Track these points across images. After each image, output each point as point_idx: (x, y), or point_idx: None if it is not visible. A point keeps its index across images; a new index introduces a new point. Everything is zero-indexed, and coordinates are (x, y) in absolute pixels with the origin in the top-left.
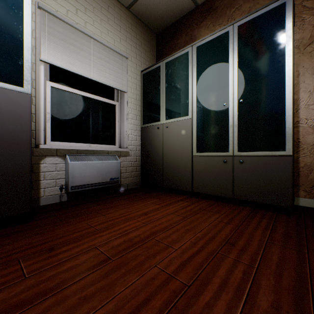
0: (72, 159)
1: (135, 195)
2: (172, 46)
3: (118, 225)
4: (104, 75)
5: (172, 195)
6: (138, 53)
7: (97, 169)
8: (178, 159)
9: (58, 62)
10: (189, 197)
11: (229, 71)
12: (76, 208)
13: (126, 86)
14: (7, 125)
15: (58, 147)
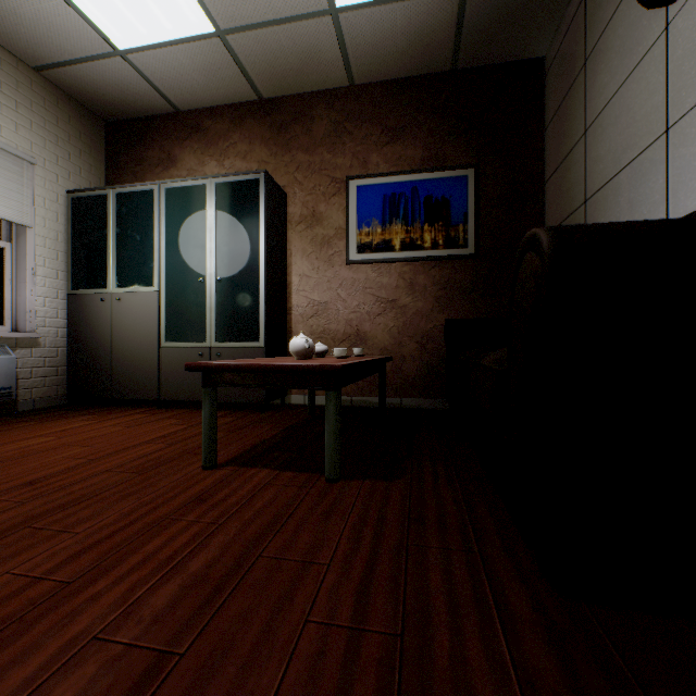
0: None
1: (52, 414)
2: (138, 157)
3: (13, 444)
4: None
5: (128, 409)
6: (61, 153)
7: None
8: (139, 352)
9: None
10: (155, 409)
11: (207, 238)
12: None
13: (33, 215)
14: None
15: None
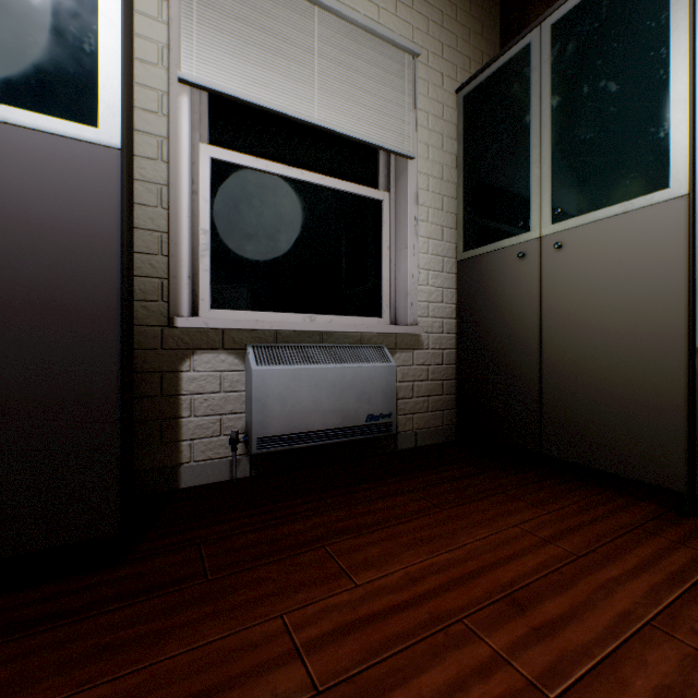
0: (261, 358)
1: (445, 474)
2: None
3: (409, 678)
4: (349, 111)
5: (584, 490)
6: (446, 40)
7: (330, 388)
8: (614, 360)
9: (225, 81)
10: (670, 514)
11: None
12: (264, 514)
13: (413, 140)
14: (46, 250)
15: (224, 325)
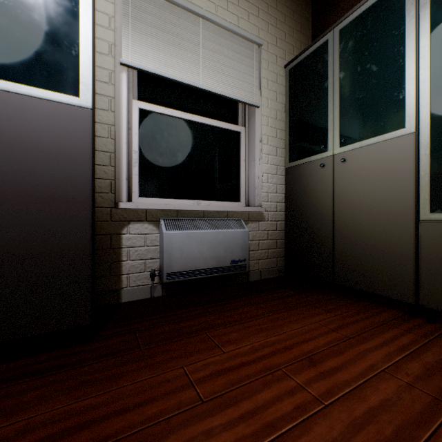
0: (169, 226)
1: (277, 295)
2: (347, 5)
3: (251, 395)
4: (220, 79)
5: (358, 303)
6: (278, 35)
7: (209, 244)
8: (374, 227)
9: (148, 64)
10: (405, 316)
11: None
12: (171, 316)
13: (259, 96)
14: (51, 166)
15: (147, 207)
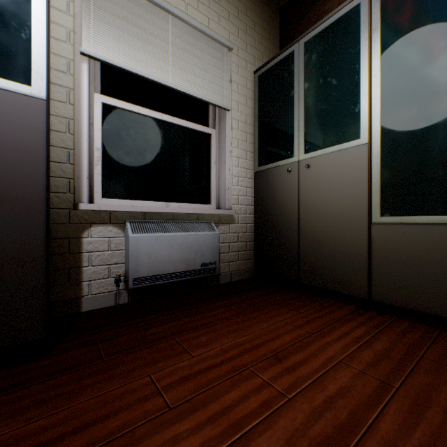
0: (135, 229)
1: (247, 296)
2: (312, 20)
3: (219, 397)
4: (191, 79)
5: (320, 301)
6: (248, 41)
7: (178, 247)
8: (334, 229)
9: (112, 56)
10: (360, 310)
11: None
12: (138, 323)
13: (229, 99)
14: None
15: (111, 209)
